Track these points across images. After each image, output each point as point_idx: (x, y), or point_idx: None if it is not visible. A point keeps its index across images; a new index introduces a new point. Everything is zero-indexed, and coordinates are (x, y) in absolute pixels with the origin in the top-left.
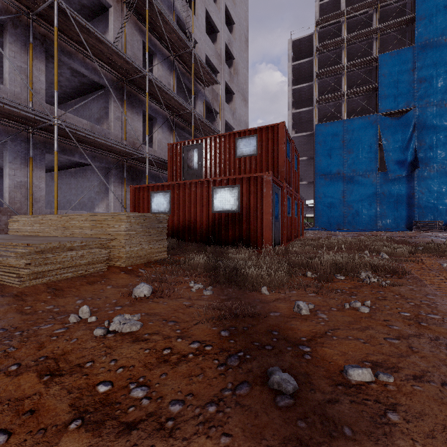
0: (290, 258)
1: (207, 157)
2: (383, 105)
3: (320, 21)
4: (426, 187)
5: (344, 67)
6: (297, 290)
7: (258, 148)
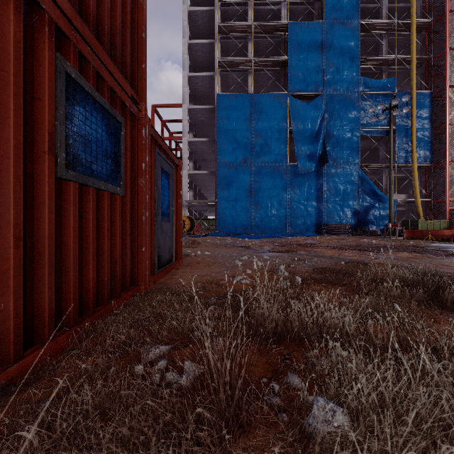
0: None
1: None
2: (293, 83)
3: None
4: (333, 185)
5: (251, 28)
6: None
7: None
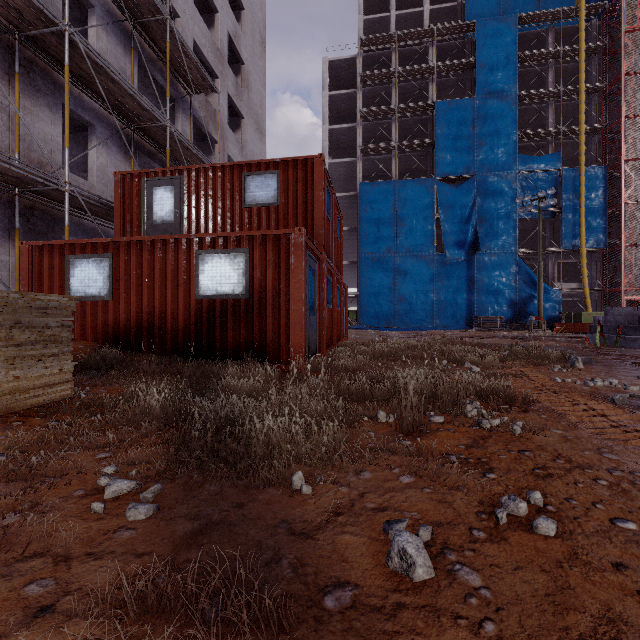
0: (341, 380)
1: (191, 202)
2: (440, 167)
3: (366, 41)
4: (487, 275)
5: (395, 110)
6: (371, 467)
7: (281, 193)
